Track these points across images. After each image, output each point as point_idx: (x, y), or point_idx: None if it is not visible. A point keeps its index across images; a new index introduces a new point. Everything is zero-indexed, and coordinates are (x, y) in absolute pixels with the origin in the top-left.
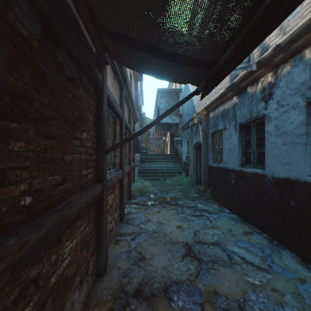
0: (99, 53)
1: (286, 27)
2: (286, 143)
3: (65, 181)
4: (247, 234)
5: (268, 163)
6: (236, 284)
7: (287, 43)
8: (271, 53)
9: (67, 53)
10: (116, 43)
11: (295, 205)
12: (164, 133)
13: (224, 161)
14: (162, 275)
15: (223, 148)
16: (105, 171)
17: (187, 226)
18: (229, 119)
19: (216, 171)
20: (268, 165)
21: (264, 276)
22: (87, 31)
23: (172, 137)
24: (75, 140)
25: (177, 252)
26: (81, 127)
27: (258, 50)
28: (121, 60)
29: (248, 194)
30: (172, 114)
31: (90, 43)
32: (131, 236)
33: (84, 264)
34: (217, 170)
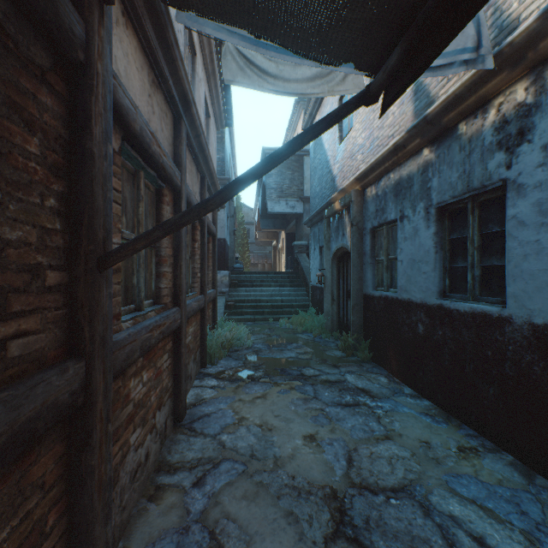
0: None
1: None
2: None
3: None
4: (466, 455)
5: (516, 290)
6: None
7: None
8: (534, 26)
9: None
10: None
11: None
12: (274, 233)
13: (400, 286)
14: None
15: (399, 258)
16: (103, 319)
17: (329, 435)
18: (411, 197)
19: (382, 305)
20: (518, 297)
21: None
22: None
23: (290, 241)
24: None
25: (310, 525)
26: None
27: (489, 36)
28: None
29: (461, 358)
30: (290, 197)
31: None
32: (195, 472)
33: None
34: (385, 304)
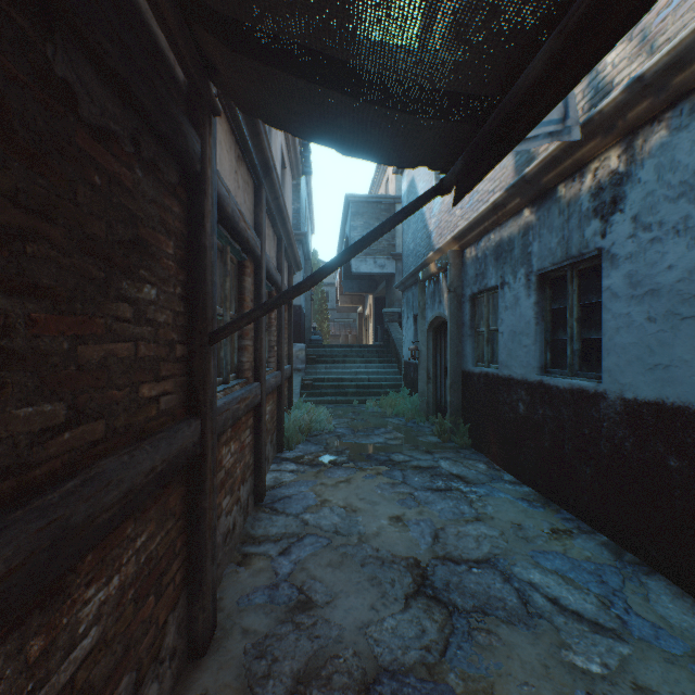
0: (194, 81)
1: (657, 37)
2: (658, 316)
3: (83, 417)
4: (559, 536)
5: (610, 364)
6: (543, 672)
7: (661, 71)
8: (620, 98)
9: (90, 60)
10: (233, 46)
11: (681, 469)
12: (360, 297)
13: (500, 361)
14: (356, 650)
15: (499, 330)
16: (211, 386)
17: (417, 517)
18: (512, 262)
19: (482, 383)
20: (611, 371)
21: (612, 649)
22: (155, 15)
23: (379, 307)
24: (116, 303)
25: (392, 586)
26: (138, 270)
27: (586, 96)
28: (249, 102)
29: (560, 438)
30: (380, 255)
31: (166, 52)
32: (280, 544)
33: (149, 635)
34: (485, 382)
